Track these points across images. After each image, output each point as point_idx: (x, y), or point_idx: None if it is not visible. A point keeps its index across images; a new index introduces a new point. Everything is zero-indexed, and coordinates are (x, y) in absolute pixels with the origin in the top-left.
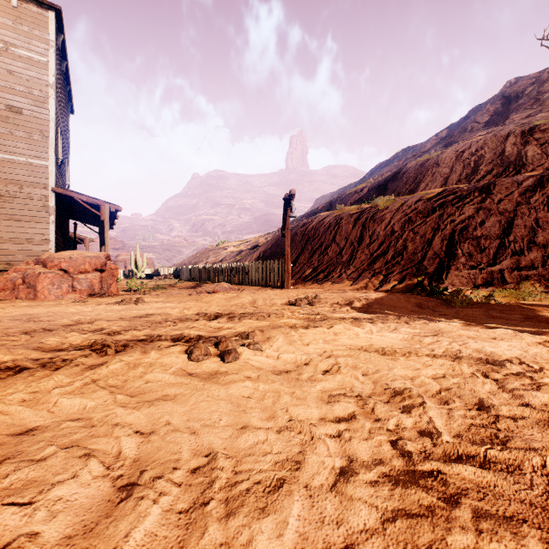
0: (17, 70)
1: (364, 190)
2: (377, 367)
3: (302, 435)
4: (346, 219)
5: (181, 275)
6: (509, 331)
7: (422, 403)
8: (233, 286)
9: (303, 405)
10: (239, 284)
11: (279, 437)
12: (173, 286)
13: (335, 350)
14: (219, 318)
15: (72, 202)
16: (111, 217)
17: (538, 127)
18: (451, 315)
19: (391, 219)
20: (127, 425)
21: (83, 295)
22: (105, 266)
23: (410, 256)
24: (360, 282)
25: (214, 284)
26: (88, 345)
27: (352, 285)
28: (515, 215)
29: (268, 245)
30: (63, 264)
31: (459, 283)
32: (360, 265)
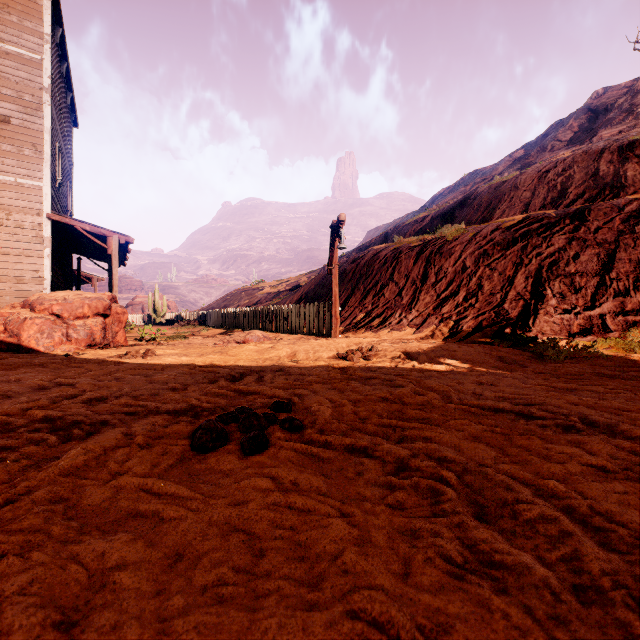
0: (4, 70)
1: (427, 219)
2: (475, 461)
3: (376, 629)
4: (407, 252)
5: (208, 321)
6: (637, 397)
7: (578, 544)
8: (269, 334)
9: (371, 547)
10: (276, 332)
11: (332, 637)
12: (197, 335)
13: (408, 429)
14: (246, 378)
15: (73, 233)
16: (122, 250)
17: (639, 141)
18: (548, 372)
19: (462, 252)
20: (46, 604)
21: (81, 346)
22: (109, 310)
23: (487, 297)
24: (425, 330)
25: (244, 332)
26: (52, 422)
27: (416, 333)
28: (616, 247)
29: (312, 285)
30: (56, 307)
31: (550, 331)
32: (425, 309)
